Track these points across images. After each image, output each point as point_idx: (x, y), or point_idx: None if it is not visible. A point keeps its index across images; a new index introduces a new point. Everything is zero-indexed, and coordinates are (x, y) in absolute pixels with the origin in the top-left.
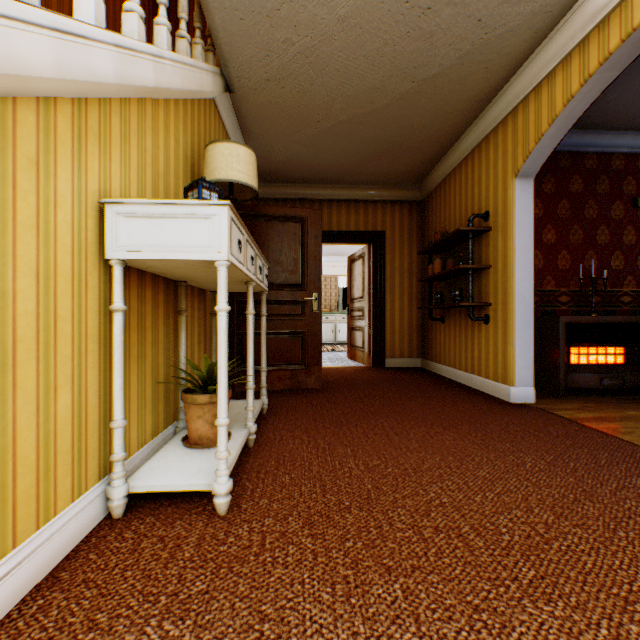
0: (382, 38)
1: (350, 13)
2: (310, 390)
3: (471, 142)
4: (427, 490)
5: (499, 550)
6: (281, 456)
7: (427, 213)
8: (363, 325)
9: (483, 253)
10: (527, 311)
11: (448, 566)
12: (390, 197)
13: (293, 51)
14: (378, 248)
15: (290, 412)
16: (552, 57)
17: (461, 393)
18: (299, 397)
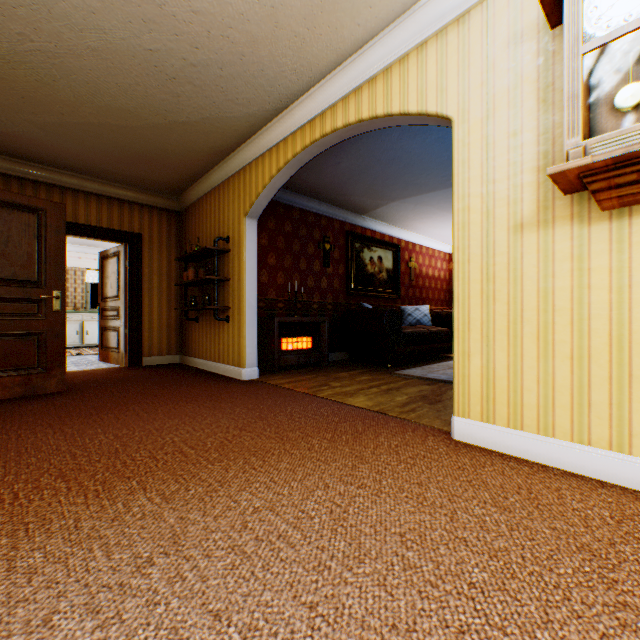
0: (135, 79)
1: (102, 49)
2: (51, 394)
3: (218, 178)
4: (165, 437)
5: (203, 451)
6: (23, 448)
7: (186, 224)
8: (119, 325)
9: (227, 268)
10: (254, 313)
11: (170, 465)
12: (149, 202)
13: (32, 46)
14: (136, 249)
15: (27, 415)
16: (264, 145)
17: (209, 378)
18: (37, 402)
